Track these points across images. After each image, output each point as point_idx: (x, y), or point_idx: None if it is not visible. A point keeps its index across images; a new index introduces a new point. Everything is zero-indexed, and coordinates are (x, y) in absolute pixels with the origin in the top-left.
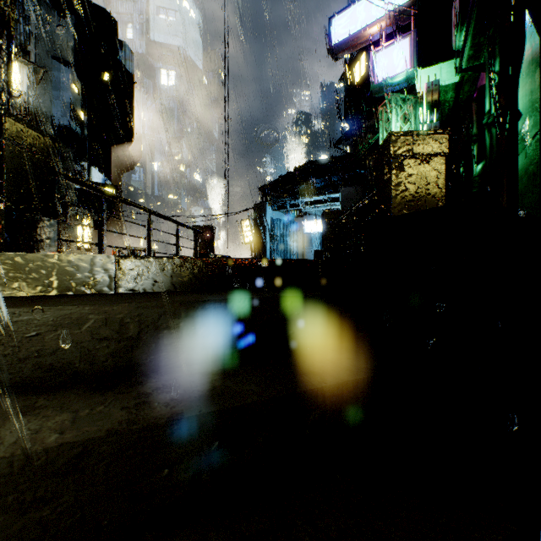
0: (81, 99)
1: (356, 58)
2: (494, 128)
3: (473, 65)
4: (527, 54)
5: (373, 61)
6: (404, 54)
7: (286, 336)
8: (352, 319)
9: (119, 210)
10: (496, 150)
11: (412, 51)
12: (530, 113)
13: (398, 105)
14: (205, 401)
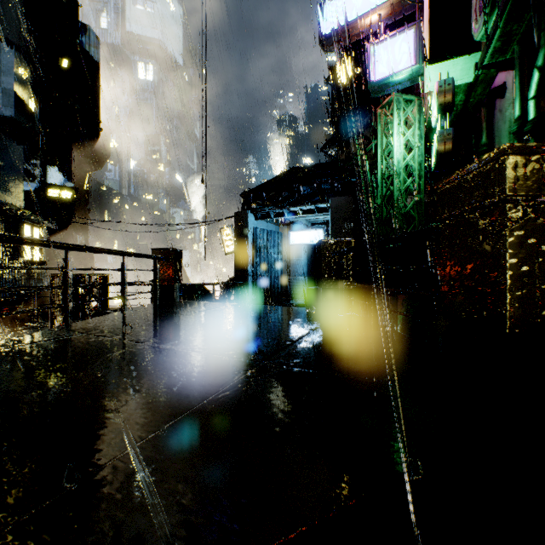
0: (30, 86)
1: (344, 58)
2: (533, 138)
3: (497, 61)
4: None
5: (371, 55)
6: (407, 48)
7: None
8: None
9: (84, 213)
10: None
11: (418, 44)
12: None
13: (401, 107)
14: None
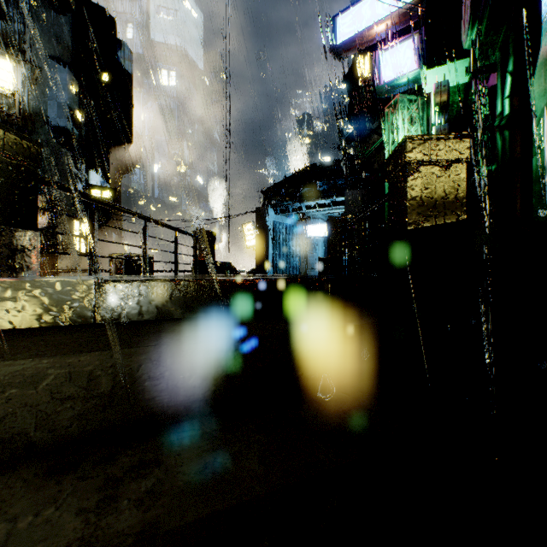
0: (78, 99)
1: (360, 59)
2: (507, 130)
3: (484, 65)
4: (541, 53)
5: (379, 61)
6: (411, 54)
7: (294, 378)
8: (370, 354)
9: (118, 213)
10: (509, 153)
11: (420, 50)
12: (544, 115)
13: (405, 106)
14: (191, 495)
